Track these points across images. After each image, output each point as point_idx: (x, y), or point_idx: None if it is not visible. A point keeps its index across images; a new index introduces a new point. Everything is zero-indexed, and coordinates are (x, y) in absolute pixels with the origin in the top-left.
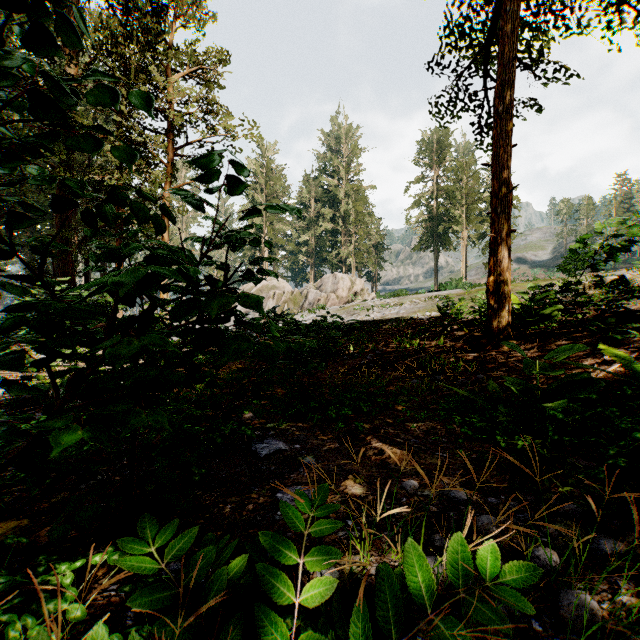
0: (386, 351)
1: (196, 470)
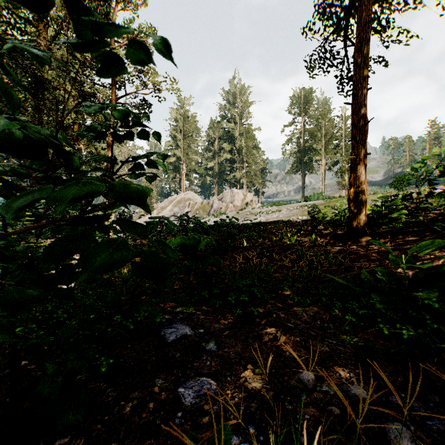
0: (271, 245)
1: (104, 361)
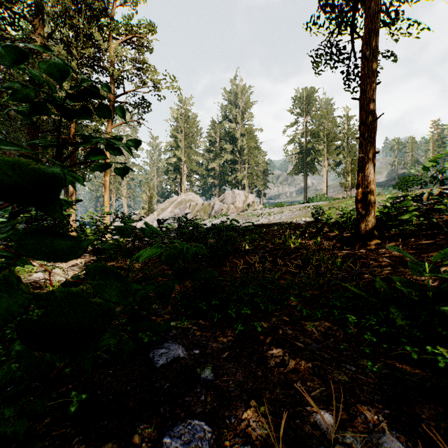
0: (274, 248)
1: (75, 397)
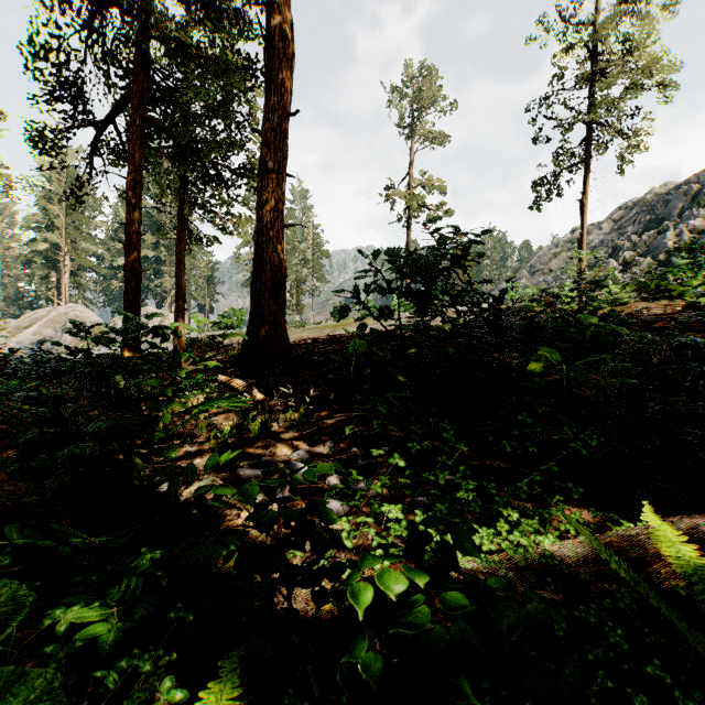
0: None
1: None
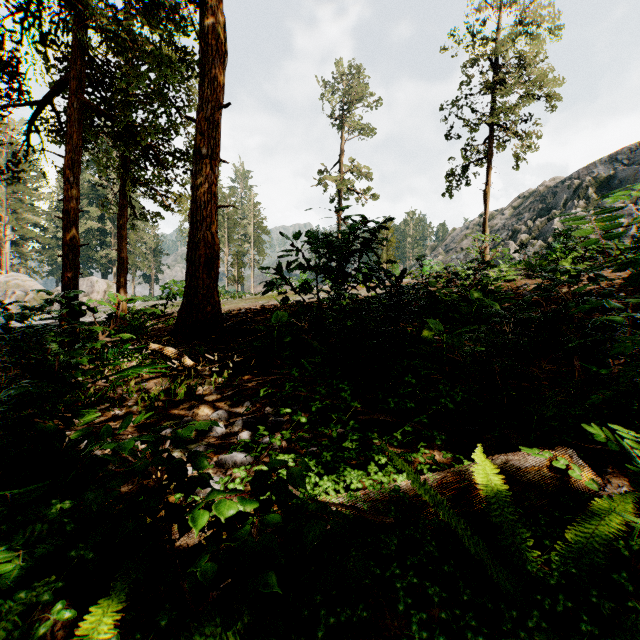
0: None
1: None
